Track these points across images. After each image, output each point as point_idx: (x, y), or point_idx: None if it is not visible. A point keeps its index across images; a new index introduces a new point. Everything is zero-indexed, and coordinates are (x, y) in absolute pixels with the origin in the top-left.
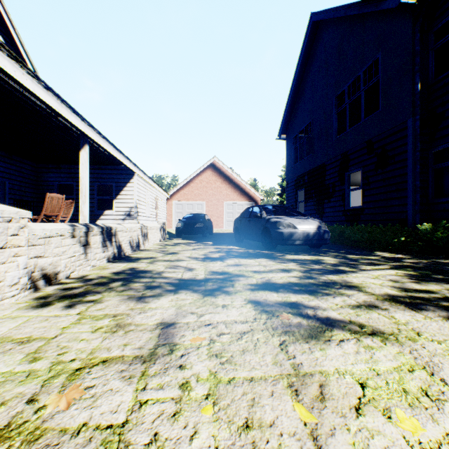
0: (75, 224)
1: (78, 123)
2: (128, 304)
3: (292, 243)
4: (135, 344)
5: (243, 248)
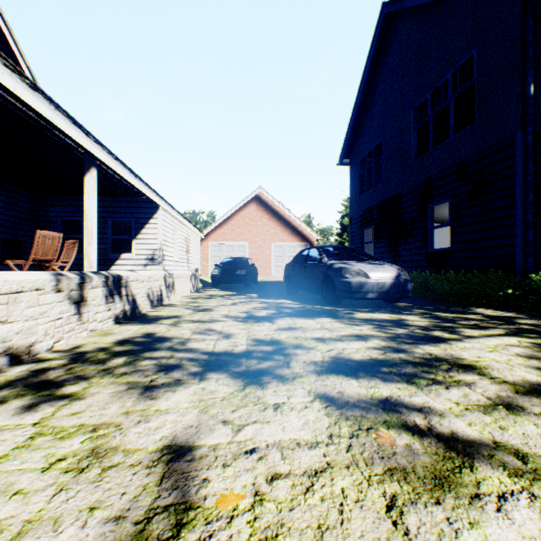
0: (63, 272)
1: (80, 139)
2: (124, 401)
3: (363, 296)
4: (112, 505)
5: (297, 303)
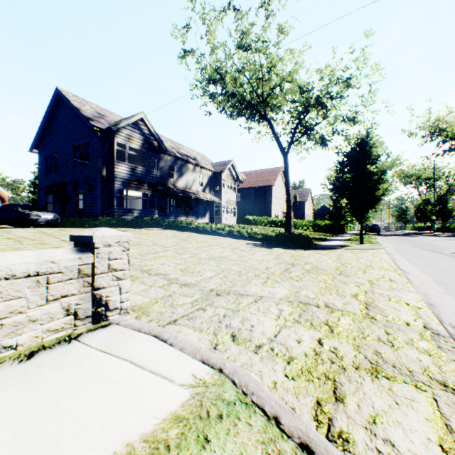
0: None
1: None
2: None
3: (39, 223)
4: None
5: None
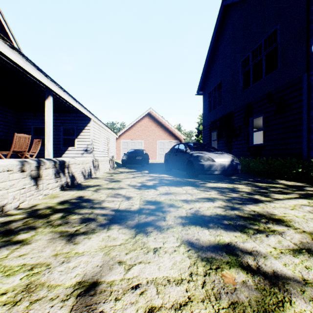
0: (26, 159)
1: (42, 78)
2: (56, 246)
3: (211, 173)
4: None
5: (171, 176)
